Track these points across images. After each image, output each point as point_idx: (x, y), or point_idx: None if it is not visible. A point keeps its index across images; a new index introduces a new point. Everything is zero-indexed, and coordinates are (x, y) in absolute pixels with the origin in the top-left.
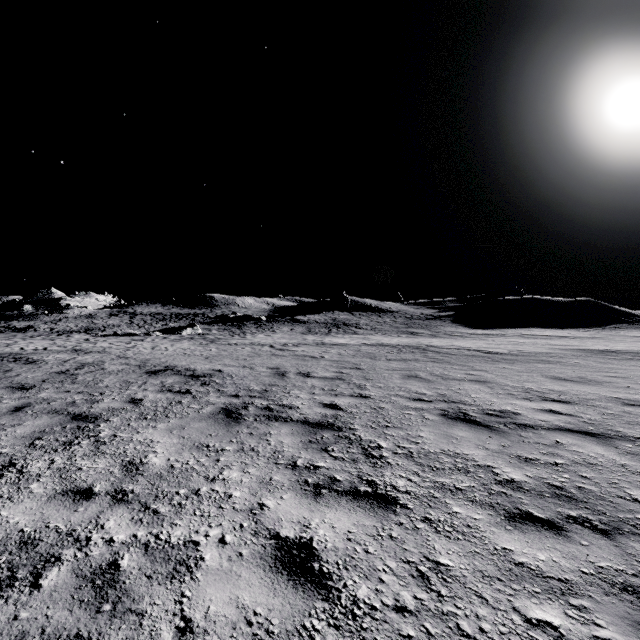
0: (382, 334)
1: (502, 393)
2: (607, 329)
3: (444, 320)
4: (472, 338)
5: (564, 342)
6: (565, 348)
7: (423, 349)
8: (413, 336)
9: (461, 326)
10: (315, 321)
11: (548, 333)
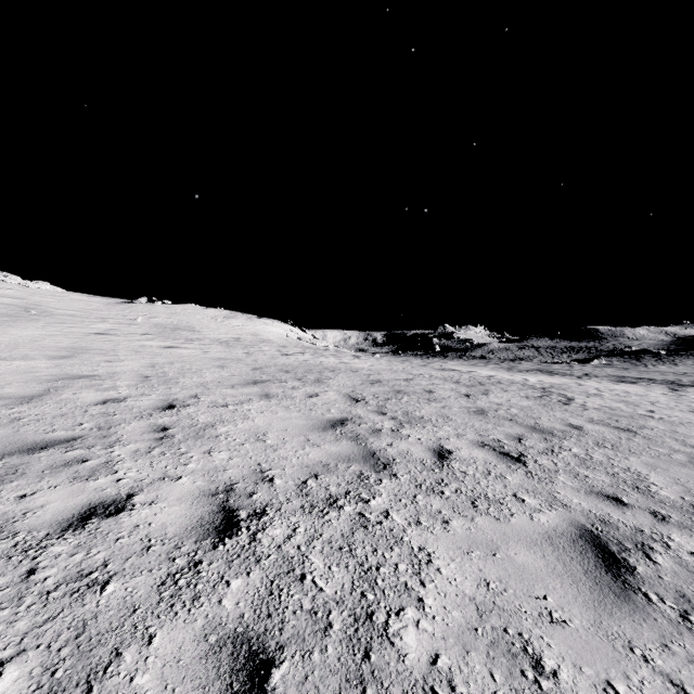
0: None
1: None
2: None
3: None
4: None
5: None
6: None
7: None
8: None
9: None
10: None
11: None
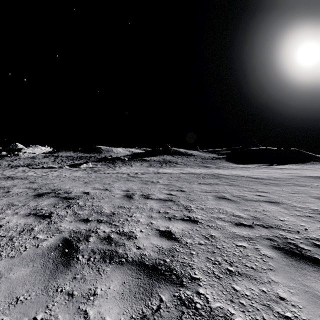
0: (190, 167)
1: (301, 215)
2: (307, 164)
3: (221, 159)
4: (240, 169)
5: (292, 171)
6: (297, 175)
7: (217, 176)
8: (207, 168)
9: (231, 163)
10: (154, 160)
11: (278, 166)
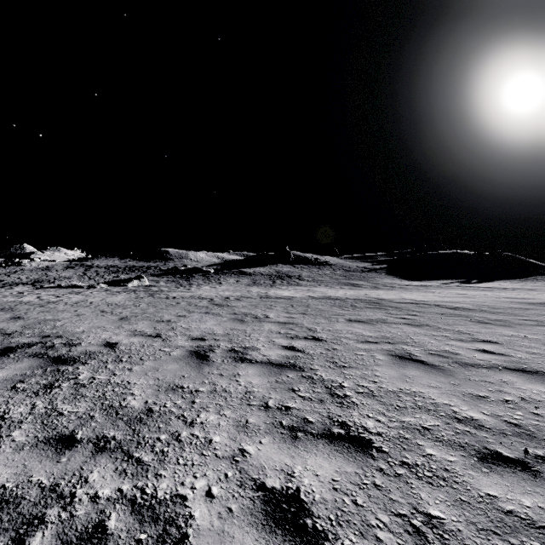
0: (325, 286)
1: None
2: (530, 280)
3: (379, 272)
4: (415, 290)
5: (513, 294)
6: (529, 302)
7: (378, 304)
8: (355, 288)
9: (396, 278)
10: (260, 273)
11: (480, 284)
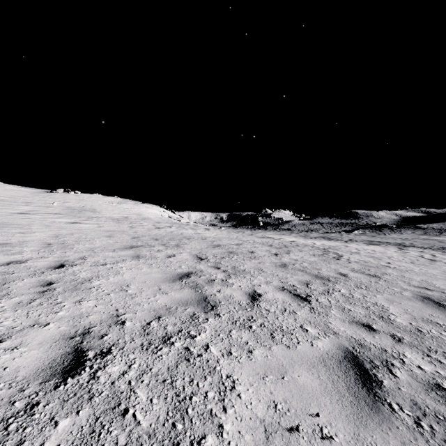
0: None
1: None
2: None
3: None
4: None
5: None
6: None
7: None
8: None
9: None
10: (432, 228)
11: None
